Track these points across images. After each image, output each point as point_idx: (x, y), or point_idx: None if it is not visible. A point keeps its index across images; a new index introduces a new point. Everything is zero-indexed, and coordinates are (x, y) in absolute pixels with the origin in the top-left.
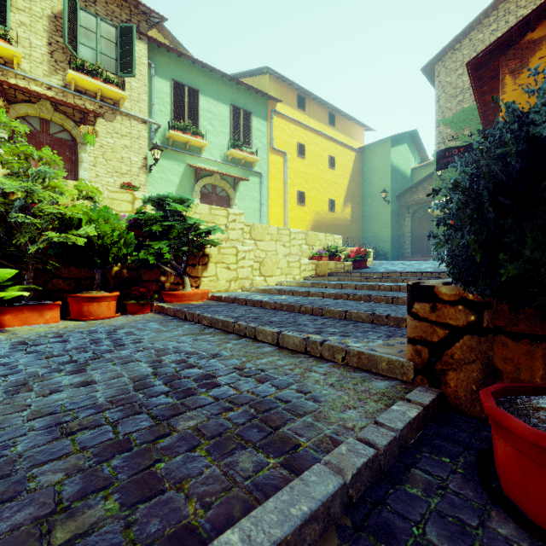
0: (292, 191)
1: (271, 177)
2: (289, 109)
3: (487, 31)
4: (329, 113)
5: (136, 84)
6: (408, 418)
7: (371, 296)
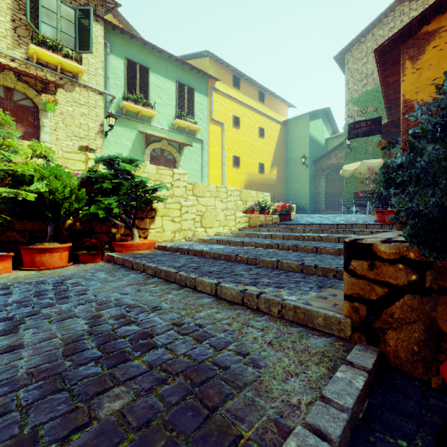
0: (228, 156)
1: (211, 143)
2: (226, 87)
3: (386, 28)
4: (259, 92)
5: (93, 60)
6: (356, 390)
7: (298, 246)
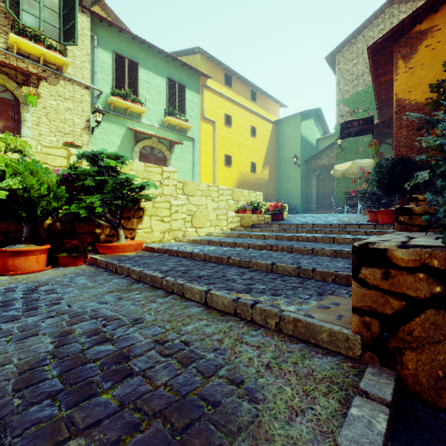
0: (220, 154)
1: (202, 141)
2: (218, 85)
3: (376, 29)
4: (251, 91)
5: (78, 53)
6: (379, 436)
7: (293, 247)
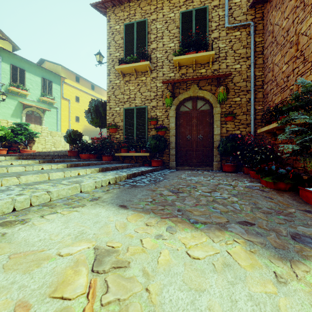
0: (73, 116)
1: (62, 109)
2: (71, 81)
3: None
4: (91, 85)
5: None
6: (65, 154)
7: None
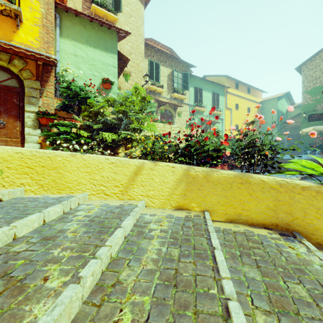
0: (233, 125)
1: (226, 119)
2: (232, 90)
3: None
4: (248, 88)
5: (186, 92)
6: None
7: None
